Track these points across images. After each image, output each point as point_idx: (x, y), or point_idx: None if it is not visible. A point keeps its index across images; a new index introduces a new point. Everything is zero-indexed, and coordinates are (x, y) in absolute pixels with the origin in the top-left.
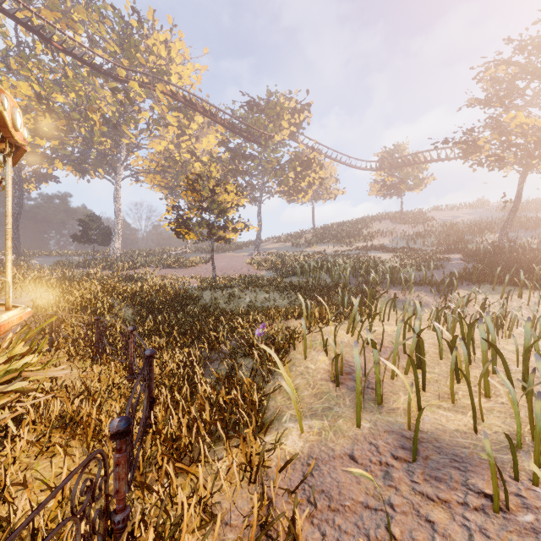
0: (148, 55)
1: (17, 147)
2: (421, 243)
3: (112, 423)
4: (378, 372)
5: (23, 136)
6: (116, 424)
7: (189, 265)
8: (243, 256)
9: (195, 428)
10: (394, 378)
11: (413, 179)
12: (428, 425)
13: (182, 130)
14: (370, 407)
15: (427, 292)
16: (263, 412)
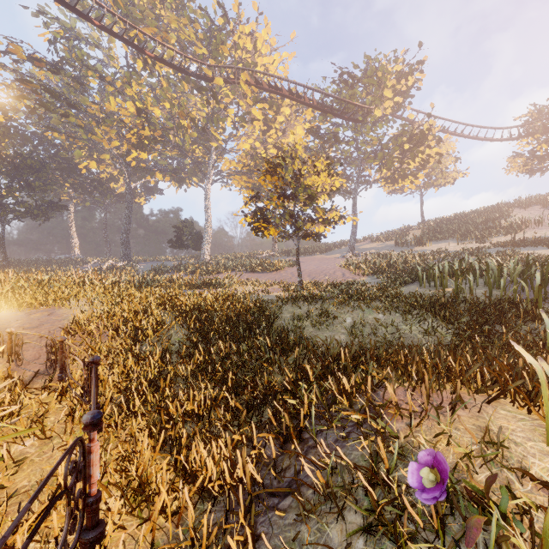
0: (235, 52)
1: None
2: None
3: None
4: None
5: None
6: None
7: (273, 268)
8: (335, 258)
9: None
10: None
11: None
12: None
13: (268, 126)
14: None
15: None
16: None
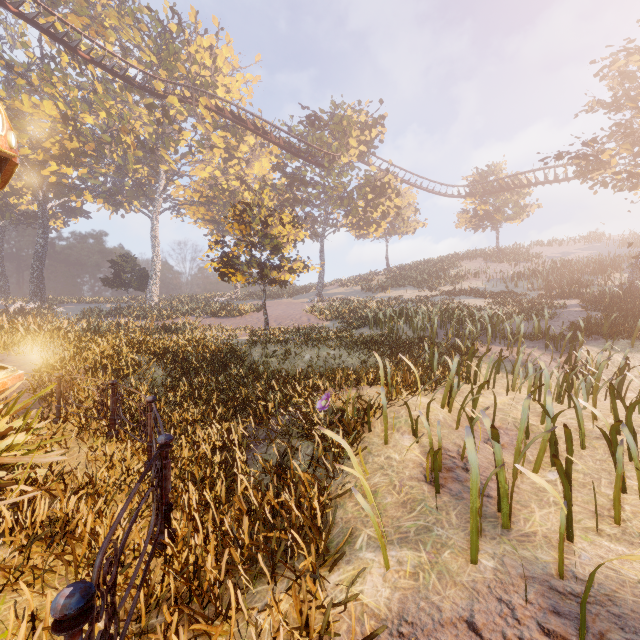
0: (190, 65)
1: (6, 160)
2: (524, 285)
3: (55, 600)
4: (502, 476)
5: (8, 143)
6: (61, 603)
7: (238, 313)
8: (303, 303)
9: (228, 552)
10: (518, 478)
11: (513, 207)
12: (592, 569)
13: (230, 153)
14: (490, 528)
15: (541, 349)
16: (327, 532)
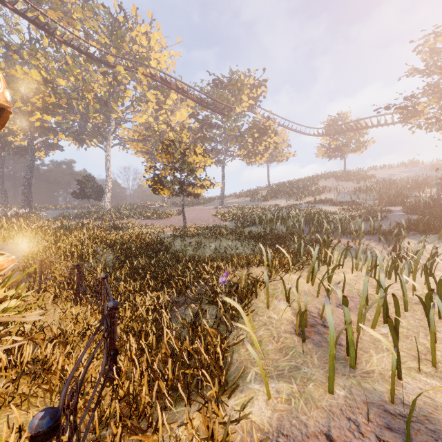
0: (132, 45)
1: (3, 109)
2: (363, 197)
3: (31, 421)
4: (350, 331)
5: (5, 97)
6: (36, 423)
7: (165, 216)
8: (210, 209)
9: (157, 384)
10: (361, 332)
11: (355, 142)
12: (414, 397)
13: (159, 106)
14: (341, 368)
15: (375, 241)
16: (226, 370)
